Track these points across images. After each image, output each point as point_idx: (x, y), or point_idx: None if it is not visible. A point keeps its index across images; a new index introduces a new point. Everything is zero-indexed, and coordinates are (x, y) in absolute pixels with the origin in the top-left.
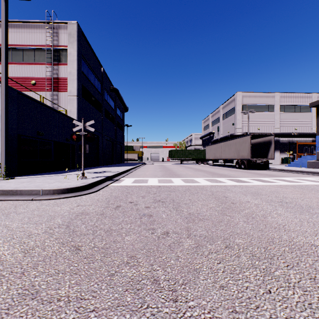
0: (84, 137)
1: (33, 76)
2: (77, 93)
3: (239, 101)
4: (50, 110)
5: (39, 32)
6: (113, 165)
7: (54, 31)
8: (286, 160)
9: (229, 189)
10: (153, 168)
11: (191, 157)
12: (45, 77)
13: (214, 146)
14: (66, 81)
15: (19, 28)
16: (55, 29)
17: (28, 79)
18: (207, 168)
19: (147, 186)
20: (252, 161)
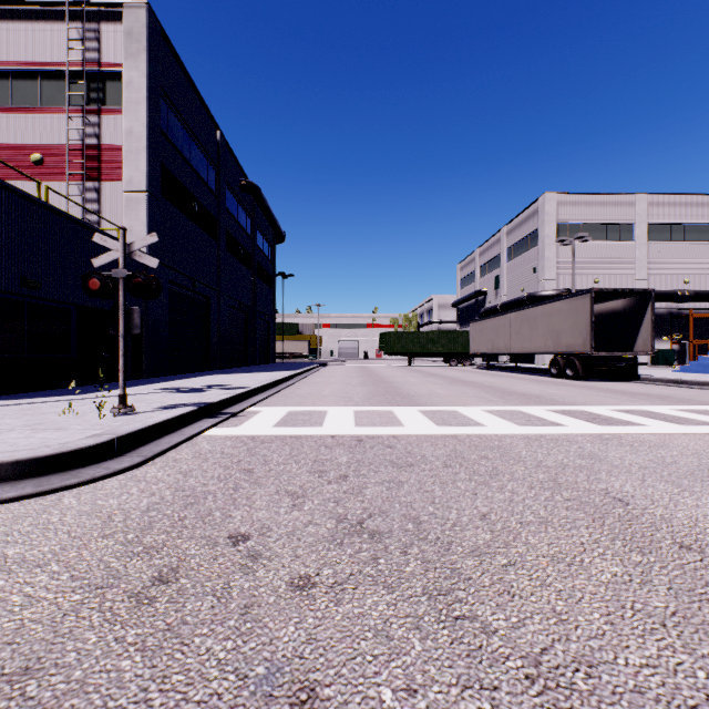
0: (126, 284)
1: (36, 141)
2: (147, 186)
3: (551, 215)
4: (64, 221)
5: (52, 29)
6: (248, 368)
7: (90, 26)
8: (665, 356)
9: (595, 455)
10: (344, 377)
11: (433, 349)
12: (67, 144)
13: (490, 322)
14: (119, 156)
15: (1, 20)
16: (91, 21)
17: (23, 148)
18: (476, 377)
19: (319, 440)
20: (595, 358)
